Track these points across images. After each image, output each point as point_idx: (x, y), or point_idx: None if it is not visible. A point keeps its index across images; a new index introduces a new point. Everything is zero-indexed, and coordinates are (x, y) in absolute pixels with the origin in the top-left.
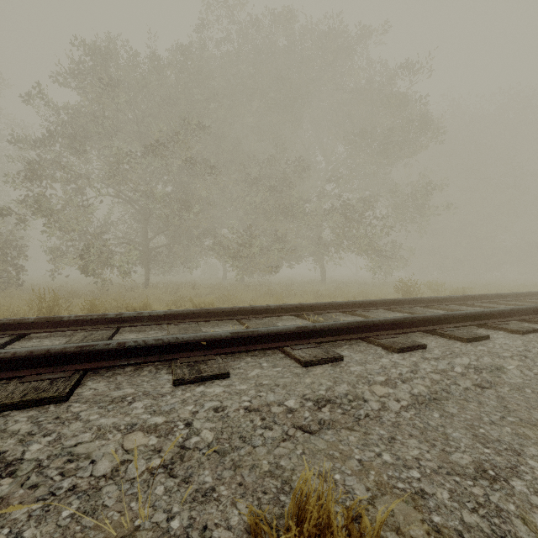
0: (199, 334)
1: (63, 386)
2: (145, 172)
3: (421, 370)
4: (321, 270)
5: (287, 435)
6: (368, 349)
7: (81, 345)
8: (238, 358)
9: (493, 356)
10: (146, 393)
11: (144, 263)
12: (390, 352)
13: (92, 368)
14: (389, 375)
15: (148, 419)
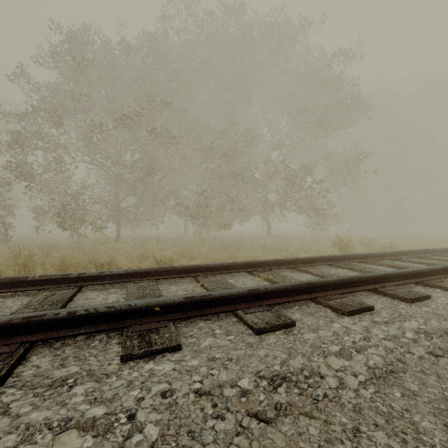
0: (152, 301)
1: (1, 366)
2: (116, 143)
3: (373, 336)
4: (267, 226)
5: (240, 427)
6: (318, 311)
7: (29, 316)
8: (191, 323)
9: (439, 319)
10: (90, 373)
11: (115, 221)
12: (339, 315)
13: (39, 340)
14: (343, 343)
15: (86, 412)
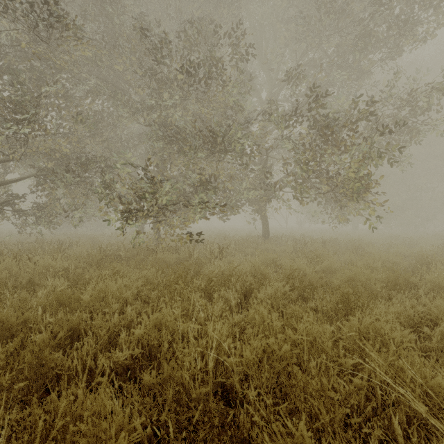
0: None
1: None
2: None
3: None
4: (263, 222)
5: None
6: None
7: None
8: None
9: None
10: None
11: None
12: None
13: None
14: None
15: None
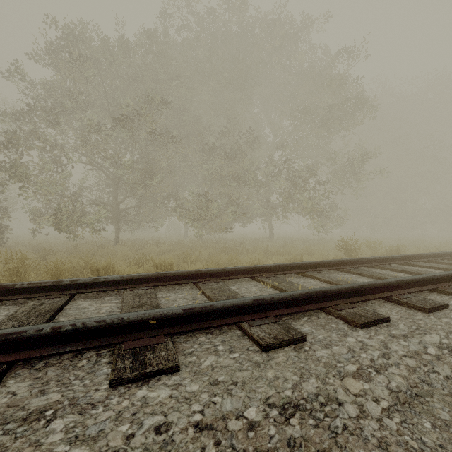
0: (148, 313)
1: None
2: (114, 143)
3: (393, 353)
4: (269, 228)
5: None
6: (329, 322)
7: (7, 333)
8: (191, 337)
9: None
10: (73, 403)
11: (114, 223)
12: (353, 327)
13: (18, 360)
14: (360, 362)
15: None
